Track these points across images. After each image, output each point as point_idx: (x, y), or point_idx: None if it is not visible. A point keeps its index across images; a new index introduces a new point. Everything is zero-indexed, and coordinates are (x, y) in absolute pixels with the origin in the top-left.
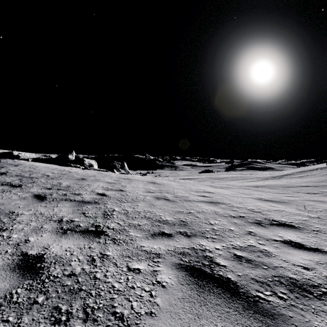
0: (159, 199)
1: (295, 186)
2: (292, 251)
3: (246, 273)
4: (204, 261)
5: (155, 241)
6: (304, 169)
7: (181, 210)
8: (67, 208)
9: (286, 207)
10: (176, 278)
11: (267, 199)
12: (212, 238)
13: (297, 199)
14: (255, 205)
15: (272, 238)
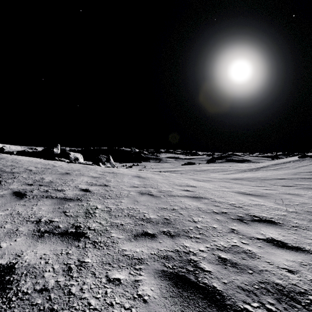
0: (143, 194)
1: (271, 179)
2: (275, 250)
3: (231, 280)
4: (188, 267)
5: (137, 244)
6: (278, 162)
7: (164, 206)
8: (47, 206)
9: (265, 201)
10: (159, 290)
11: (247, 192)
12: (196, 238)
13: (274, 192)
14: (236, 200)
15: (254, 236)
